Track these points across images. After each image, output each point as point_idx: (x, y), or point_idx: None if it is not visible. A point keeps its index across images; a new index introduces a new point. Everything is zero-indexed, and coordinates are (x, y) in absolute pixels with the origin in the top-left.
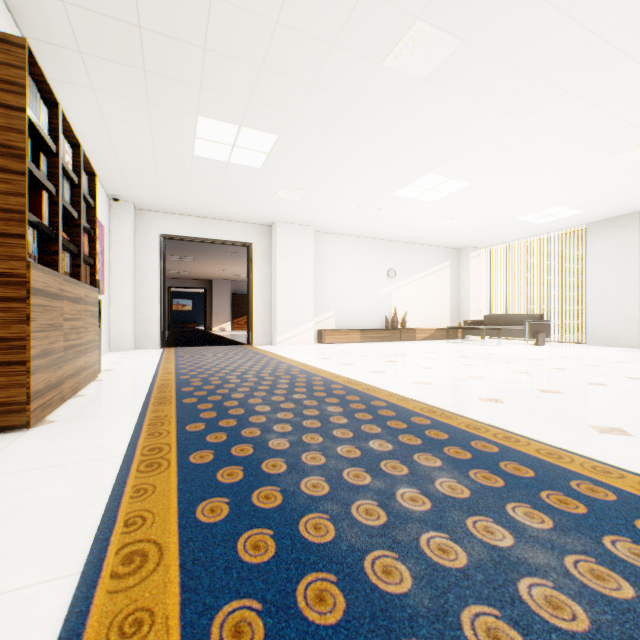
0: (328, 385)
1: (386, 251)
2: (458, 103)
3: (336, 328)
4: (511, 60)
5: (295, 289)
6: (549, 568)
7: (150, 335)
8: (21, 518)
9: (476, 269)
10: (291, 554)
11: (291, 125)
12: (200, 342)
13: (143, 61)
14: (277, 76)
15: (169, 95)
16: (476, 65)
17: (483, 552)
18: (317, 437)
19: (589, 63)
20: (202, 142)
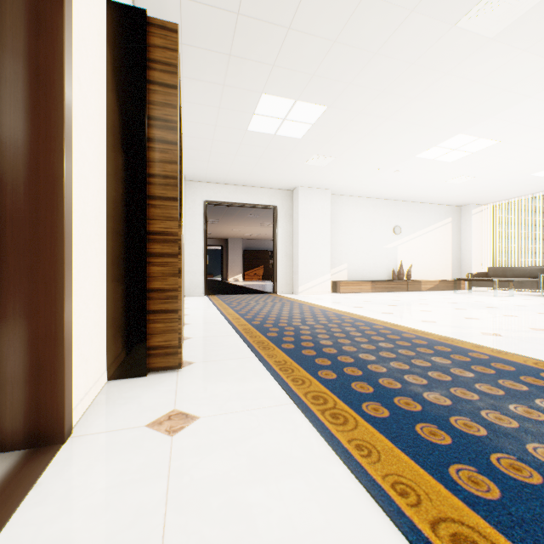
0: (399, 334)
1: (392, 210)
2: (519, 59)
3: (348, 279)
4: None
5: (314, 245)
6: None
7: (196, 285)
8: (274, 473)
9: (478, 224)
10: None
11: (343, 95)
12: (230, 291)
13: (231, 46)
14: (346, 48)
15: (243, 76)
16: None
17: None
18: (467, 392)
19: None
20: (258, 118)
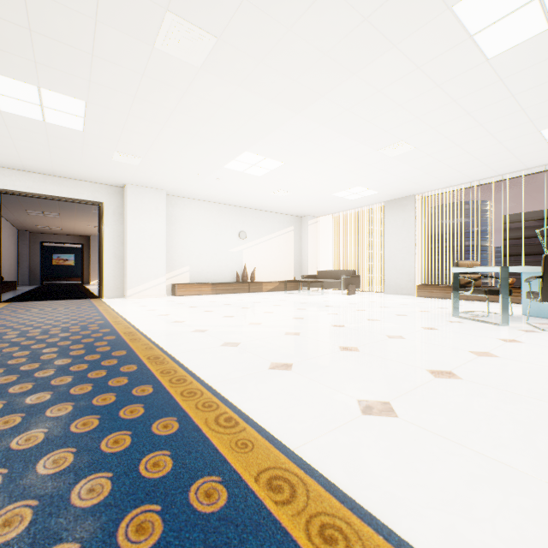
0: (103, 337)
1: (238, 216)
2: (241, 93)
3: (191, 282)
4: (267, 62)
5: (147, 247)
6: None
7: None
8: None
9: (314, 233)
10: None
11: (94, 93)
12: (52, 296)
13: None
14: (53, 42)
15: None
16: (240, 62)
17: None
18: None
19: (328, 74)
20: (4, 98)
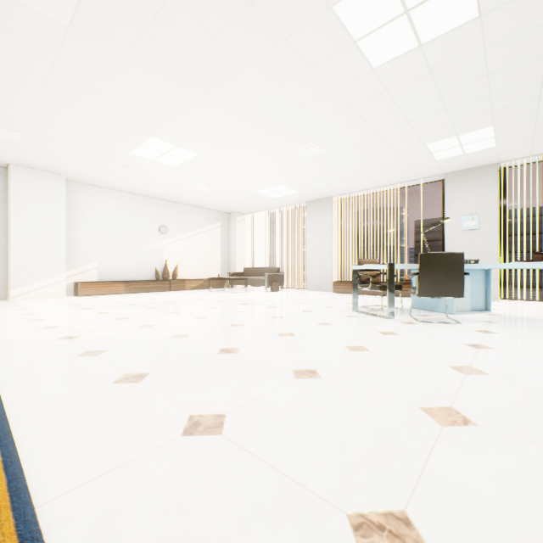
0: None
1: (158, 209)
2: (129, 67)
3: (99, 280)
4: (151, 34)
5: (39, 239)
6: None
7: None
8: None
9: (242, 230)
10: None
11: None
12: None
13: None
14: None
15: None
16: (118, 28)
17: None
18: None
19: (224, 60)
20: None
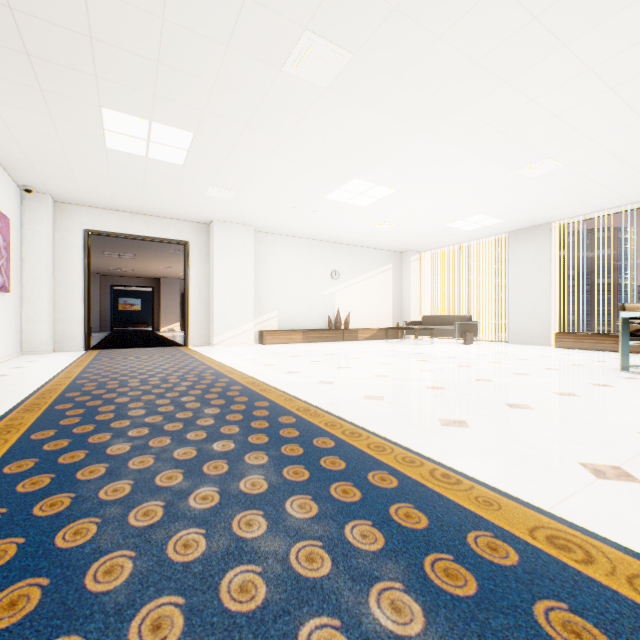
0: (228, 387)
1: (330, 253)
2: (365, 113)
3: (279, 328)
4: (403, 77)
5: (234, 289)
6: (273, 555)
7: (72, 337)
8: None
9: (417, 272)
10: (23, 561)
11: (205, 123)
12: (135, 344)
13: (24, 45)
14: (177, 73)
15: (63, 83)
16: (372, 78)
17: (224, 544)
18: (166, 440)
19: (473, 85)
20: (113, 135)
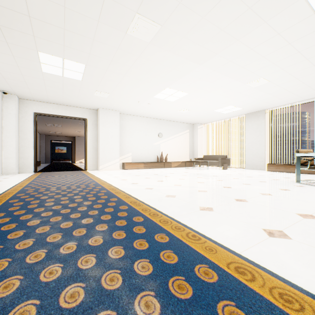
0: (100, 191)
1: (158, 124)
2: (169, 55)
3: (132, 161)
4: (187, 37)
5: (109, 142)
6: (93, 277)
7: (28, 166)
8: None
9: (201, 134)
10: None
11: (90, 60)
12: (60, 169)
13: None
14: (74, 34)
15: (17, 39)
16: (172, 38)
17: (70, 272)
18: (59, 218)
19: (222, 41)
20: (45, 65)
